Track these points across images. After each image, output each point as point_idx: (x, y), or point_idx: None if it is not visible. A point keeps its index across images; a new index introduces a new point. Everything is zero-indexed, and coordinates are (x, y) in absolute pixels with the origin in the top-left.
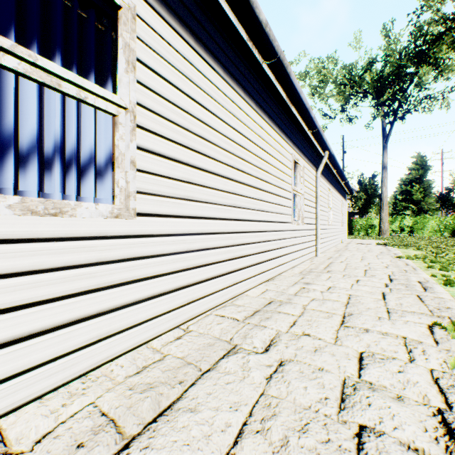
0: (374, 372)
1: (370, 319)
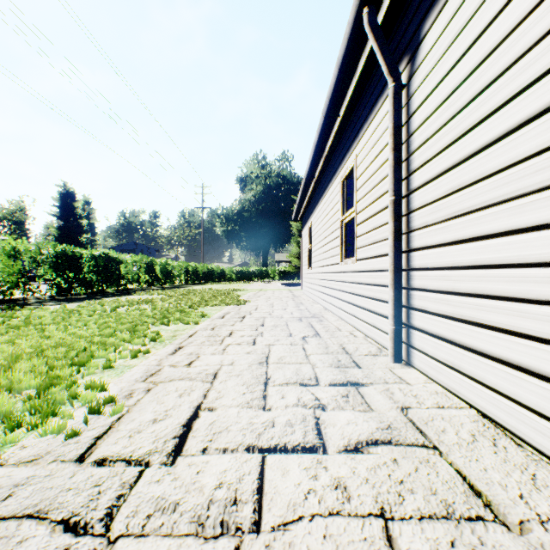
0: (265, 301)
1: (265, 304)
